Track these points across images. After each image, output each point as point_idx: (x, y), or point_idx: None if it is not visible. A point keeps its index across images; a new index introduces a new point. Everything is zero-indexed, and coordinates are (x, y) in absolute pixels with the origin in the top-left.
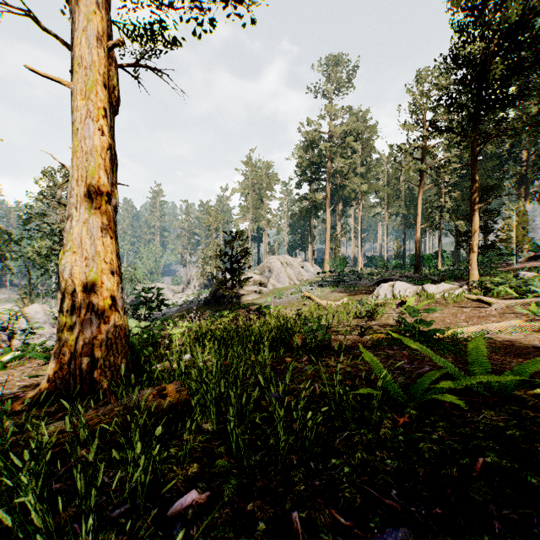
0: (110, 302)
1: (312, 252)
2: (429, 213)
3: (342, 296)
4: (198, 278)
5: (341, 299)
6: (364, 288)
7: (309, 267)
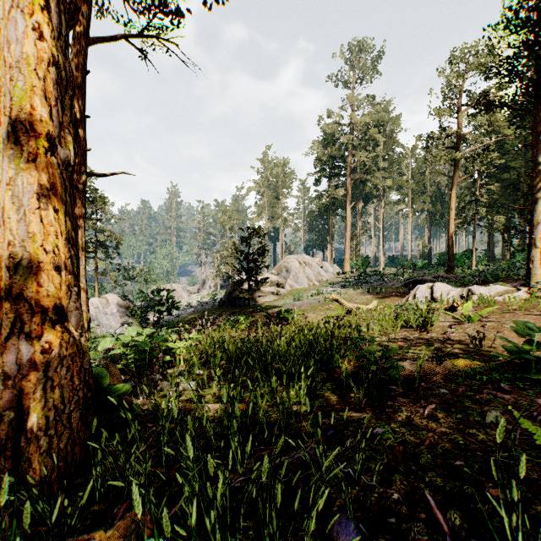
0: (54, 317)
1: (331, 252)
2: (461, 208)
3: (369, 299)
4: (213, 279)
5: (369, 302)
6: (393, 290)
7: (328, 267)
